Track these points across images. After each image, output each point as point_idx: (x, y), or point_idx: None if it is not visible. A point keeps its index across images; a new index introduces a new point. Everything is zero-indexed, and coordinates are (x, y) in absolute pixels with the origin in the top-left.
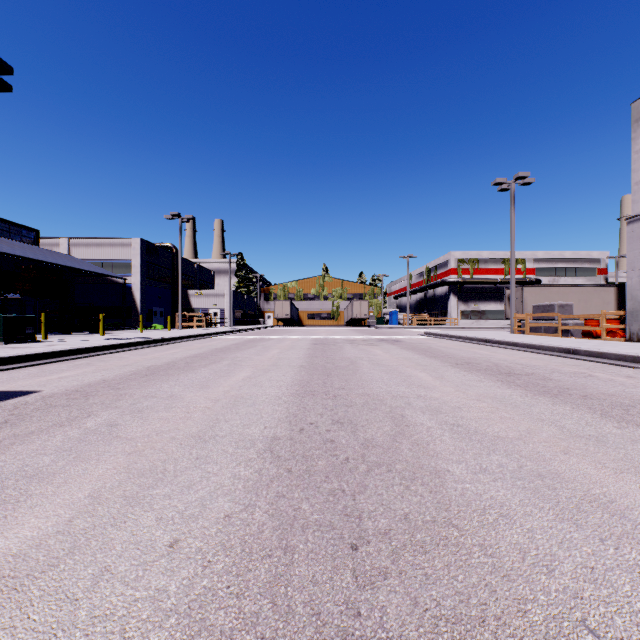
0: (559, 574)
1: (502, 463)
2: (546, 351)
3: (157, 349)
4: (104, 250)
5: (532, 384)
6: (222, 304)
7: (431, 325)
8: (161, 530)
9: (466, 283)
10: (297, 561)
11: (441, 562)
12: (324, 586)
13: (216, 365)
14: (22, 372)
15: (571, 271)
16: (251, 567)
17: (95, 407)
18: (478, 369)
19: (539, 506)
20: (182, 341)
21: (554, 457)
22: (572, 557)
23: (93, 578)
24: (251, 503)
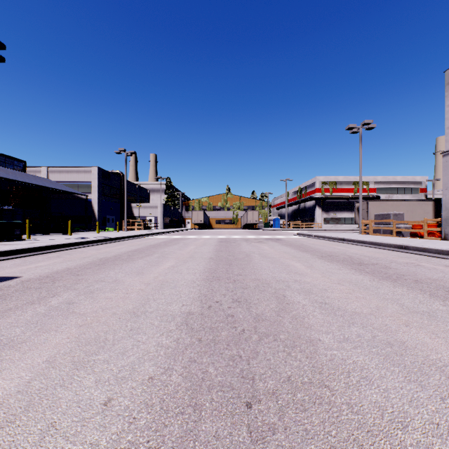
0: (412, 430)
1: (360, 333)
2: (385, 247)
3: (108, 245)
4: (72, 175)
5: (377, 271)
6: (155, 213)
7: (302, 228)
8: (98, 390)
9: (327, 198)
10: (204, 418)
11: (317, 419)
12: (225, 441)
13: (149, 257)
14: (10, 262)
15: (401, 190)
16: (167, 423)
17: (59, 289)
18: (337, 260)
19: (391, 369)
20: (126, 239)
21: (398, 329)
22: (420, 414)
23: (41, 433)
24: (170, 367)
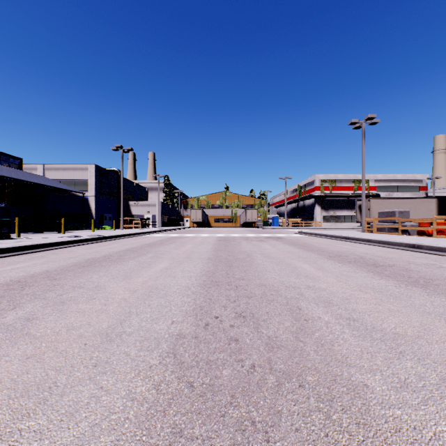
0: None
1: (420, 373)
2: (395, 246)
3: (101, 244)
4: (69, 173)
5: (399, 275)
6: (153, 211)
7: (302, 226)
8: None
9: (327, 196)
10: None
11: None
12: None
13: (142, 257)
14: None
15: (401, 188)
16: None
17: (24, 298)
18: (349, 261)
19: None
20: (121, 238)
21: None
22: None
23: None
24: None
